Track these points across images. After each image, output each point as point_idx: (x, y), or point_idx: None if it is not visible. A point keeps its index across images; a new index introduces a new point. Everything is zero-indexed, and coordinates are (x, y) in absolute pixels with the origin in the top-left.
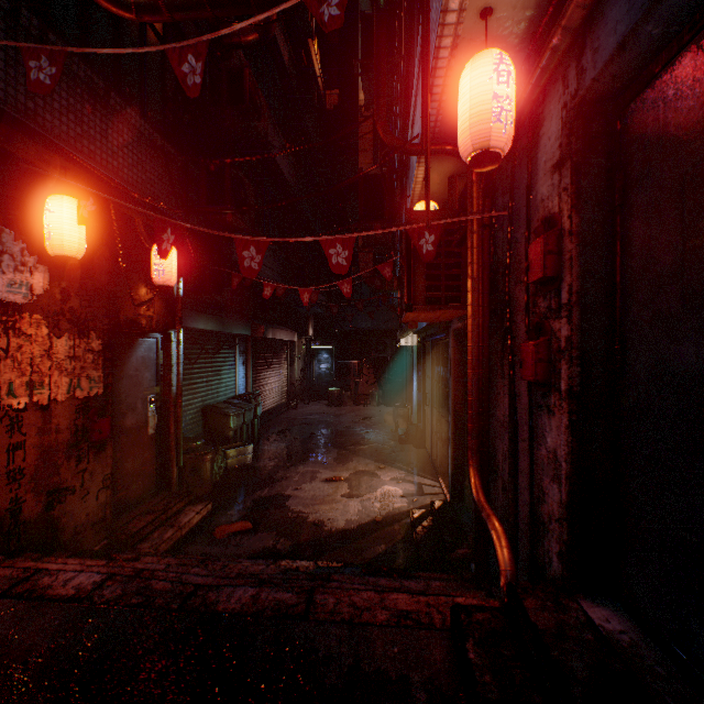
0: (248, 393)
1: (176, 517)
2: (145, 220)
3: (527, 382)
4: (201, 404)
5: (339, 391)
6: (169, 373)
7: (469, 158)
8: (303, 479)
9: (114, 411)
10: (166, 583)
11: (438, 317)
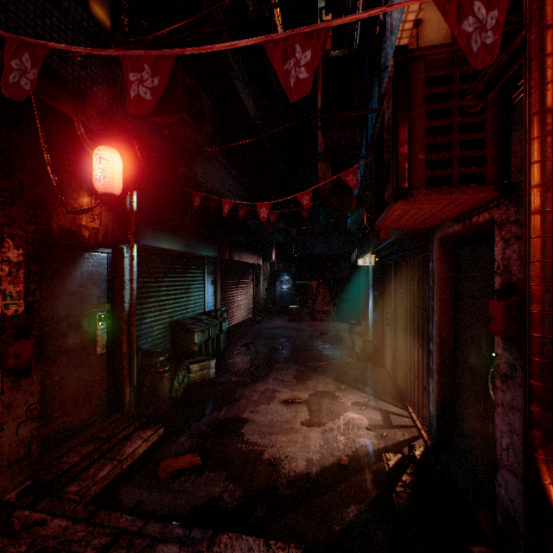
0: (214, 309)
1: (121, 446)
2: (86, 122)
3: None
4: (169, 319)
5: (298, 308)
6: (122, 290)
7: None
8: (261, 398)
9: (50, 331)
10: None
11: (429, 216)
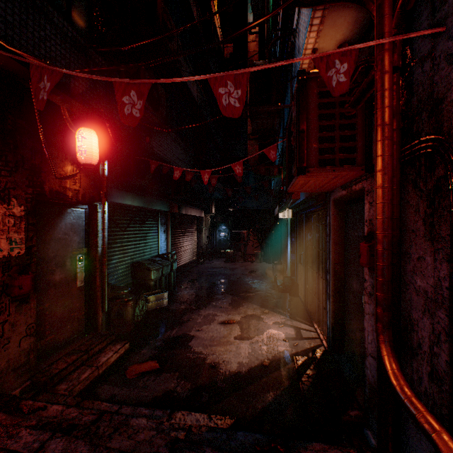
0: (166, 253)
1: (97, 356)
2: (70, 108)
3: None
4: (131, 261)
5: (233, 251)
6: (96, 237)
7: None
8: (204, 321)
9: (42, 269)
10: None
11: (324, 184)
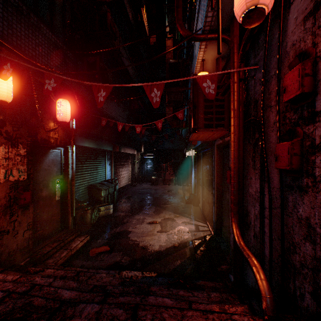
0: (111, 178)
1: (69, 244)
2: None
3: (279, 170)
4: (87, 184)
5: (156, 178)
6: (67, 168)
7: (241, 20)
8: (137, 222)
9: (35, 188)
10: (43, 300)
11: (209, 137)
